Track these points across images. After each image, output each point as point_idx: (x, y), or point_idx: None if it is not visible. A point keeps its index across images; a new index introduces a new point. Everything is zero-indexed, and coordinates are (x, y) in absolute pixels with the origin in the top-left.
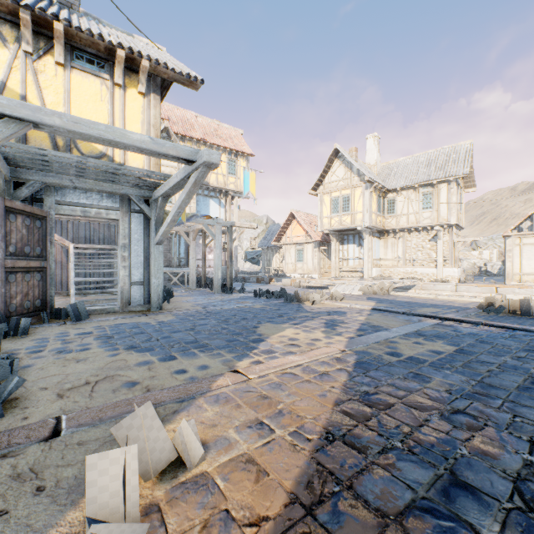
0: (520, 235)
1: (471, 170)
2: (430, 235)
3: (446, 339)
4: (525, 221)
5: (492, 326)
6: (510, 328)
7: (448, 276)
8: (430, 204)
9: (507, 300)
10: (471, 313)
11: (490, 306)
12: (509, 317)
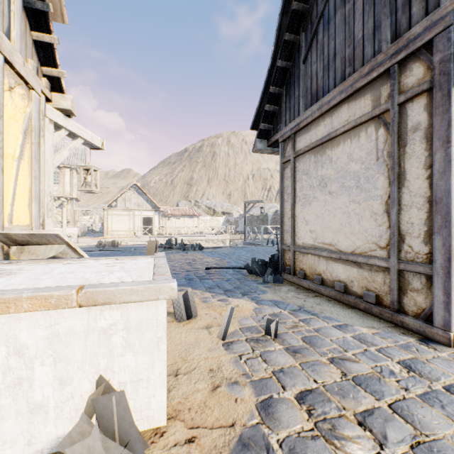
0: (112, 209)
1: (85, 163)
2: (58, 204)
3: (89, 255)
4: (114, 202)
5: (103, 251)
6: (109, 250)
7: (71, 233)
8: (58, 181)
9: (107, 242)
10: (94, 248)
11: (101, 245)
12: (108, 248)
